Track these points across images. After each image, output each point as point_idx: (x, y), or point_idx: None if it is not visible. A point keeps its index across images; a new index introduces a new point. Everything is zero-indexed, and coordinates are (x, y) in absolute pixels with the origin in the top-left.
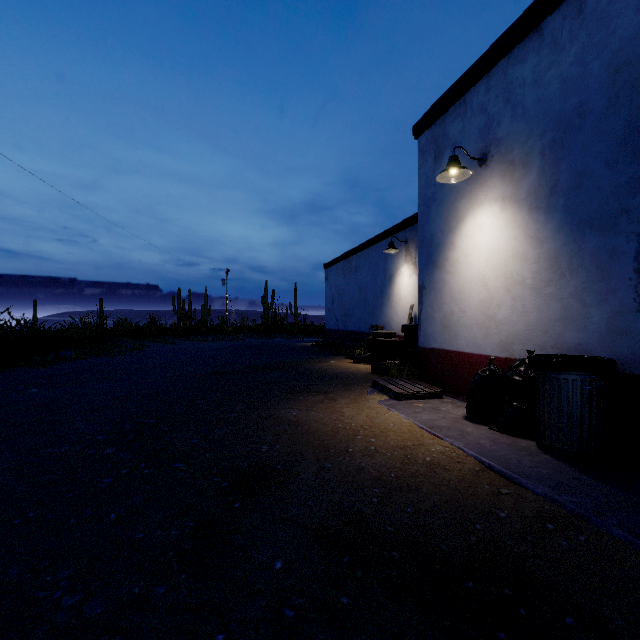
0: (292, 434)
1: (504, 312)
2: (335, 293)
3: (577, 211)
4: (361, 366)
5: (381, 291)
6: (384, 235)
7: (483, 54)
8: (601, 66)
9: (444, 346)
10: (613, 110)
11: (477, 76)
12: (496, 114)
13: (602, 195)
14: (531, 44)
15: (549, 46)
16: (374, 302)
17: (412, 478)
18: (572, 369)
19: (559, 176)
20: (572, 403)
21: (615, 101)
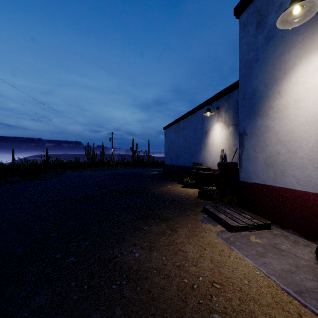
0: (128, 305)
1: None
2: (170, 143)
3: None
4: (189, 190)
5: (200, 141)
6: (202, 105)
7: None
8: None
9: (268, 182)
10: None
11: None
12: None
13: None
14: None
15: None
16: (195, 148)
17: None
18: None
19: None
20: None
21: None
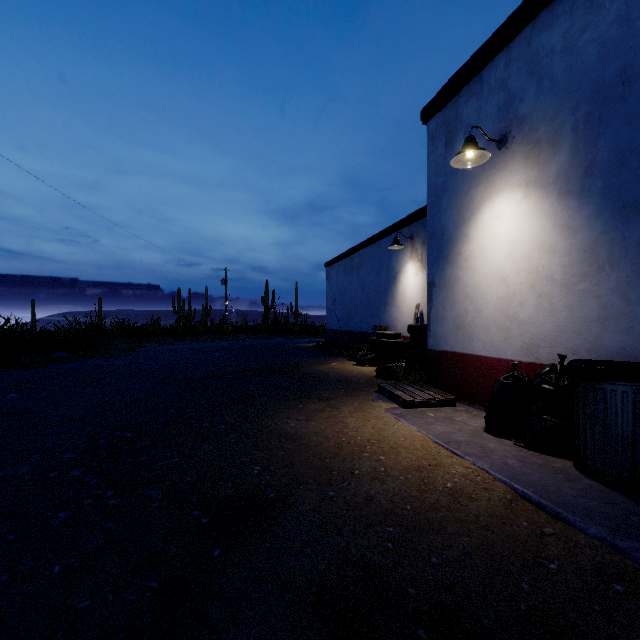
0: (289, 450)
1: (528, 311)
2: (336, 292)
3: (619, 194)
4: (364, 369)
5: (385, 290)
6: (388, 231)
7: (503, 23)
8: None
9: (457, 349)
10: None
11: (496, 49)
12: (518, 89)
13: None
14: (561, 6)
15: (583, 6)
16: (377, 301)
17: (432, 511)
18: (622, 379)
19: (596, 154)
20: (622, 419)
21: None
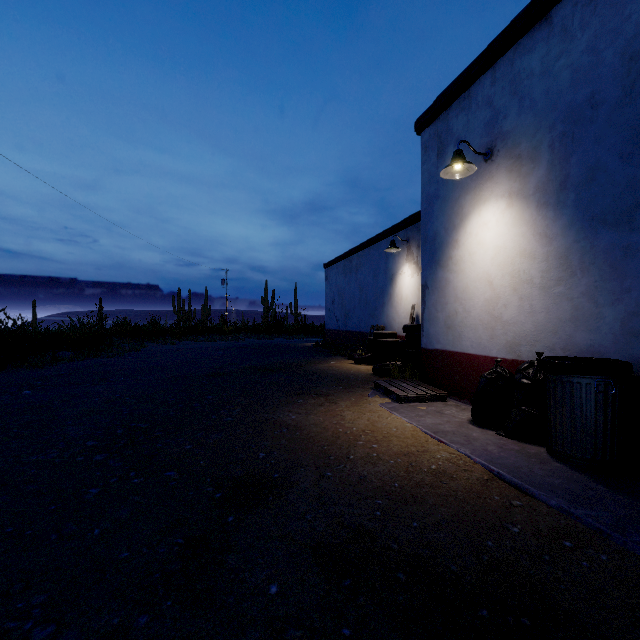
0: (291, 439)
1: (511, 312)
2: (335, 293)
3: (589, 206)
4: (362, 367)
5: (382, 291)
6: (385, 234)
7: (489, 45)
8: (615, 54)
9: (448, 347)
10: (628, 100)
11: (482, 68)
12: (502, 107)
13: (616, 189)
14: (539, 33)
15: (559, 35)
16: (375, 302)
17: (417, 488)
18: (586, 372)
19: (569, 170)
20: (586, 408)
21: (630, 90)
